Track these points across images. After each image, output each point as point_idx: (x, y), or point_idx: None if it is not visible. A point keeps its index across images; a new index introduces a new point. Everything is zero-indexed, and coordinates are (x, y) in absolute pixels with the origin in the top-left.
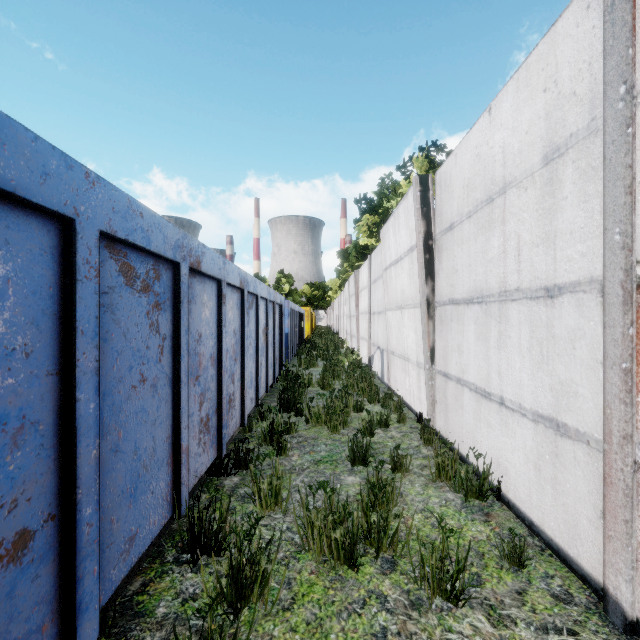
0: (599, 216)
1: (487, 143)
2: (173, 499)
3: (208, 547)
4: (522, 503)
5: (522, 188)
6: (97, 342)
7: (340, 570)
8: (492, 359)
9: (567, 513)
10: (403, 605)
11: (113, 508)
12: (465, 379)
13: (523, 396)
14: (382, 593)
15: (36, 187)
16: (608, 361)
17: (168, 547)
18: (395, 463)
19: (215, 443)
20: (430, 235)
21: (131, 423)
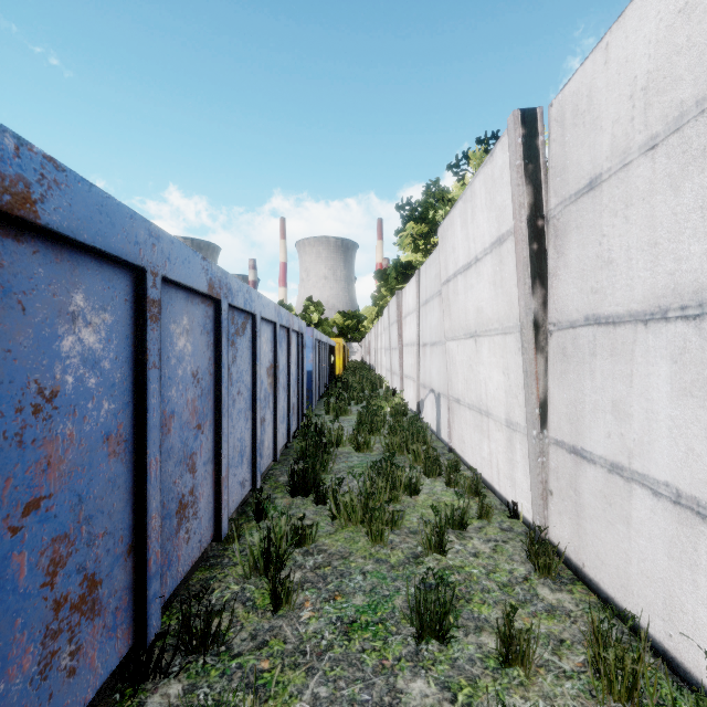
0: None
1: None
2: None
3: None
4: None
5: None
6: None
7: None
8: None
9: None
10: None
11: None
12: (638, 470)
13: None
14: None
15: None
16: None
17: None
18: (507, 646)
19: (126, 621)
20: (539, 210)
21: None
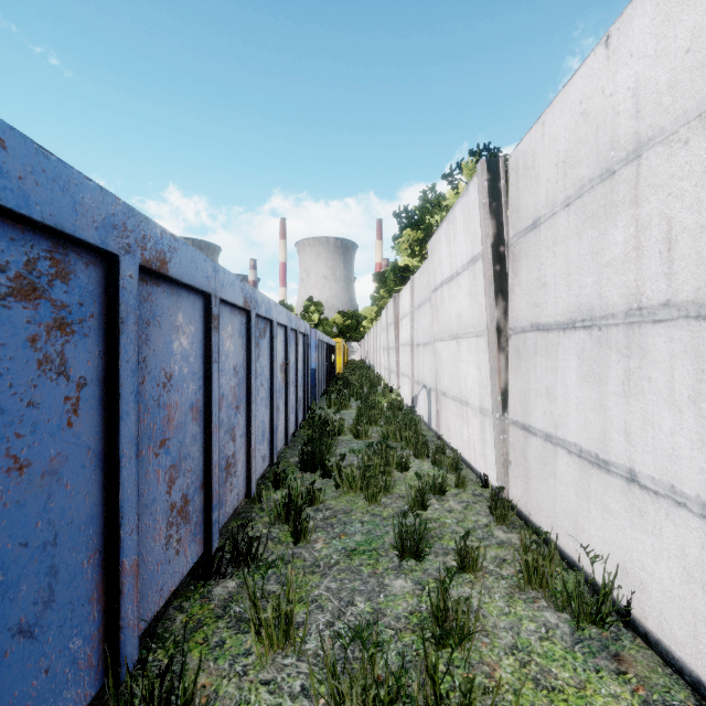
0: None
1: (602, 90)
2: (106, 656)
3: None
4: (677, 644)
5: (677, 142)
6: None
7: None
8: (612, 411)
9: None
10: None
11: None
12: (560, 436)
13: (679, 474)
14: None
15: None
16: None
17: None
18: (462, 559)
19: (200, 534)
20: (501, 239)
21: None
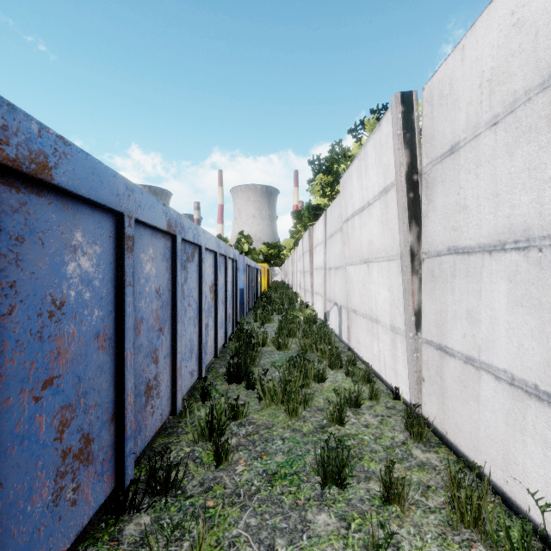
0: None
1: None
2: None
3: None
4: None
5: None
6: None
7: None
8: None
9: None
10: None
11: None
12: (484, 361)
13: None
14: None
15: None
16: None
17: None
18: (388, 490)
19: (110, 469)
20: (415, 168)
21: None
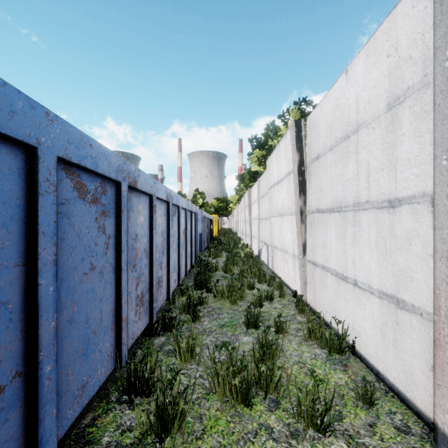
0: (430, 147)
1: (344, 96)
2: (116, 355)
3: (141, 390)
4: (371, 357)
5: (371, 128)
6: (55, 240)
7: (238, 408)
8: (348, 252)
9: (405, 366)
10: (285, 435)
11: (69, 364)
12: (328, 266)
13: (371, 279)
14: (269, 426)
15: (5, 121)
16: (437, 254)
17: (112, 390)
18: (278, 327)
19: (148, 313)
20: (302, 163)
21: (83, 300)
